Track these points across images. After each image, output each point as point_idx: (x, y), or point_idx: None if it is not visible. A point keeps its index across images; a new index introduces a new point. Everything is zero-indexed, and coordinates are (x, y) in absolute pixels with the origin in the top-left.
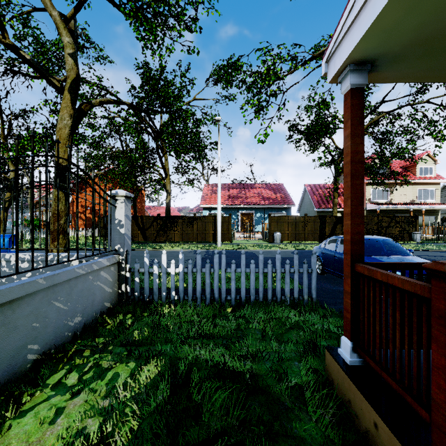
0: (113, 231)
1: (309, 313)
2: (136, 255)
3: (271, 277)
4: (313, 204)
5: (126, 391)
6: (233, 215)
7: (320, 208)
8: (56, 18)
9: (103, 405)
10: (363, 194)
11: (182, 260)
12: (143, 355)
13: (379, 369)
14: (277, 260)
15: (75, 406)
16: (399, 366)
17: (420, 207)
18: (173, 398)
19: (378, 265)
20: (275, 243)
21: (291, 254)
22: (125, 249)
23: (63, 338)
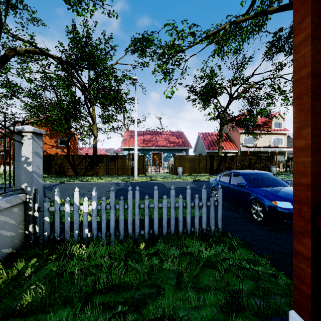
0: (19, 168)
1: (217, 244)
2: (64, 187)
3: (182, 211)
4: (205, 147)
5: None
6: (146, 154)
7: (210, 149)
8: None
9: None
10: None
11: (95, 197)
12: None
13: None
14: (187, 195)
15: None
16: None
17: (275, 149)
18: None
19: None
20: (178, 175)
21: (191, 184)
22: (33, 187)
23: None
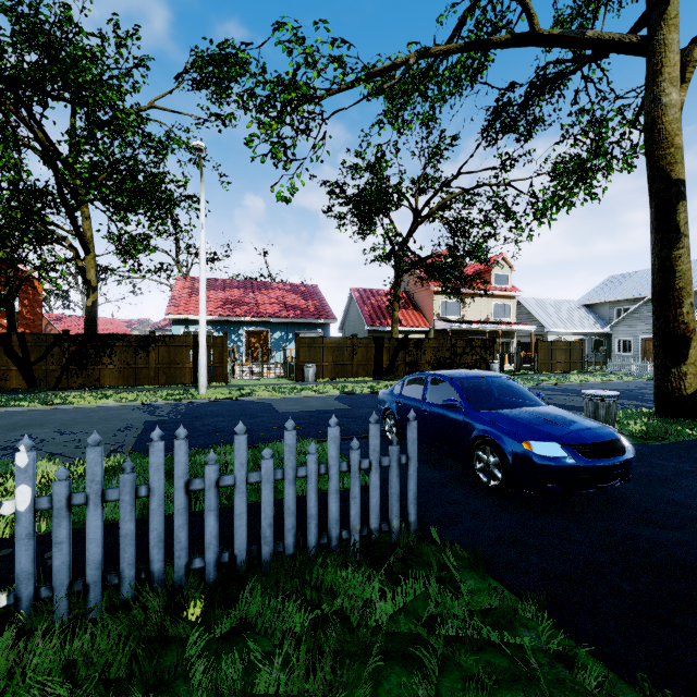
0: None
1: (409, 569)
2: None
3: (316, 488)
4: (364, 319)
5: None
6: (232, 335)
7: (374, 325)
8: None
9: None
10: None
11: (27, 471)
12: None
13: None
14: (330, 442)
15: None
16: None
17: (497, 327)
18: None
19: None
20: (307, 383)
21: (336, 403)
22: None
23: None
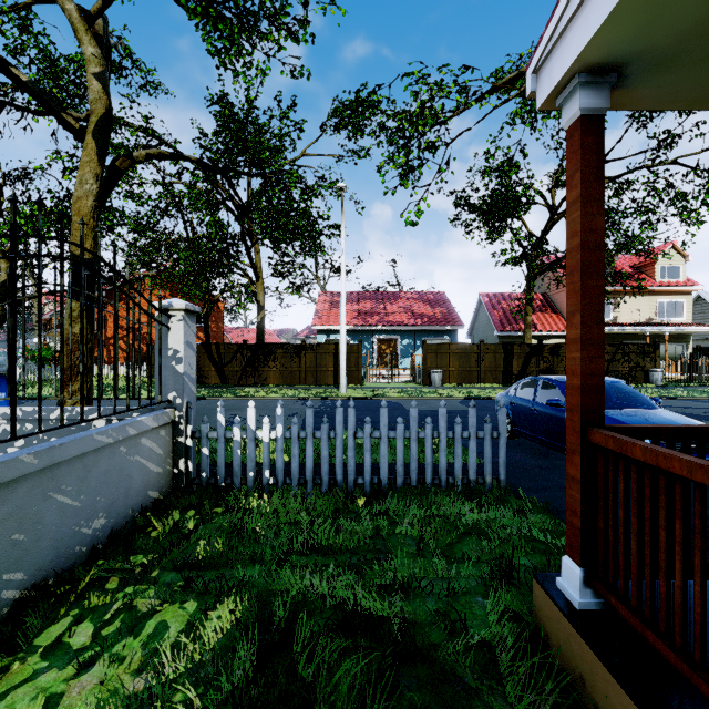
0: (165, 368)
1: (495, 507)
2: (207, 407)
3: (431, 446)
4: (493, 325)
5: (177, 660)
6: (365, 342)
7: (505, 330)
8: (73, 14)
9: (133, 689)
10: (602, 305)
11: (281, 417)
12: (212, 587)
13: (639, 623)
14: (440, 417)
15: (83, 691)
16: (681, 623)
17: (662, 329)
18: (262, 671)
19: (627, 431)
20: (433, 387)
21: (459, 405)
22: (184, 399)
23: (72, 557)
